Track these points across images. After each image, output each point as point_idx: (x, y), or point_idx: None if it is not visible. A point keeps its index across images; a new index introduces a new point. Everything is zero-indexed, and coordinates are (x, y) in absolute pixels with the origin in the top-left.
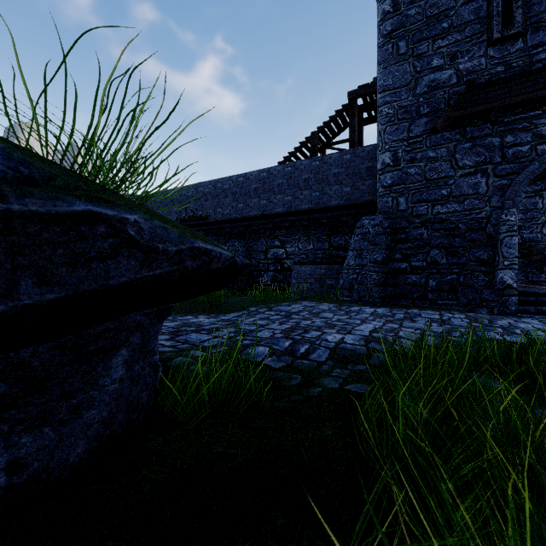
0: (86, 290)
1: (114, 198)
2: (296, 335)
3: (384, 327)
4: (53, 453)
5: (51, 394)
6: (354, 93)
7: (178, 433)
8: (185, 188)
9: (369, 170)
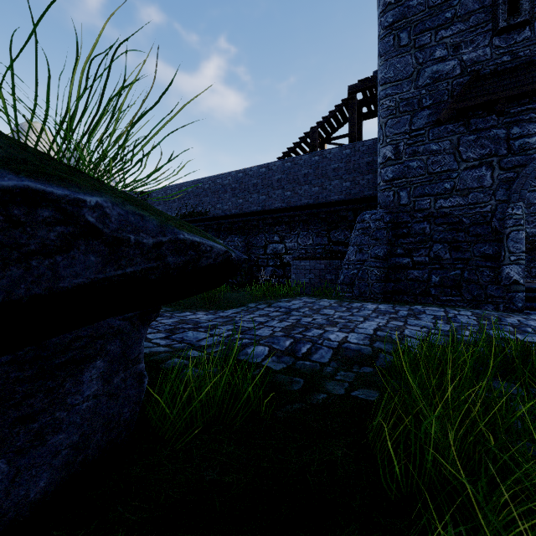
0: (23, 296)
1: (79, 178)
2: (297, 334)
3: (388, 324)
4: (7, 490)
5: (4, 419)
6: (354, 87)
7: (165, 454)
8: (185, 184)
9: (369, 164)
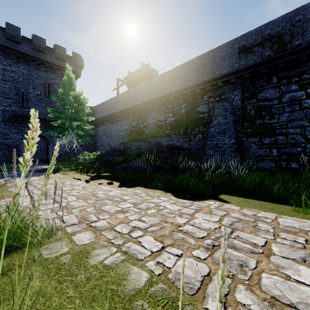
0: None
1: None
2: None
3: None
4: None
5: None
6: None
7: None
8: None
9: None
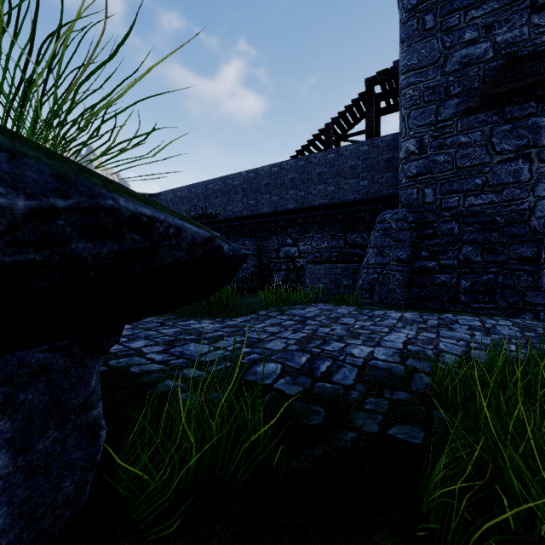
0: None
1: None
2: (314, 347)
3: (419, 337)
4: None
5: None
6: (372, 80)
7: None
8: (195, 185)
9: (389, 161)
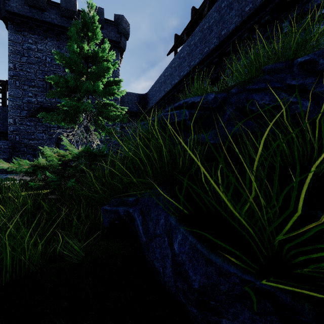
0: None
1: None
2: None
3: None
4: None
5: None
6: (4, 82)
7: None
8: None
9: None
